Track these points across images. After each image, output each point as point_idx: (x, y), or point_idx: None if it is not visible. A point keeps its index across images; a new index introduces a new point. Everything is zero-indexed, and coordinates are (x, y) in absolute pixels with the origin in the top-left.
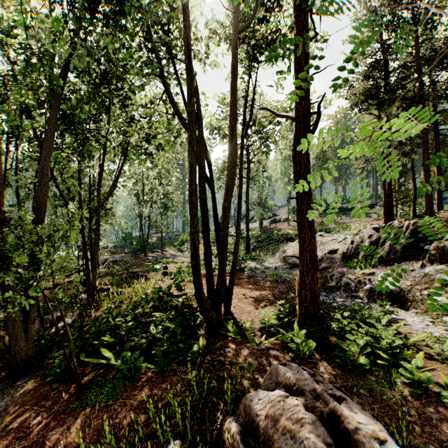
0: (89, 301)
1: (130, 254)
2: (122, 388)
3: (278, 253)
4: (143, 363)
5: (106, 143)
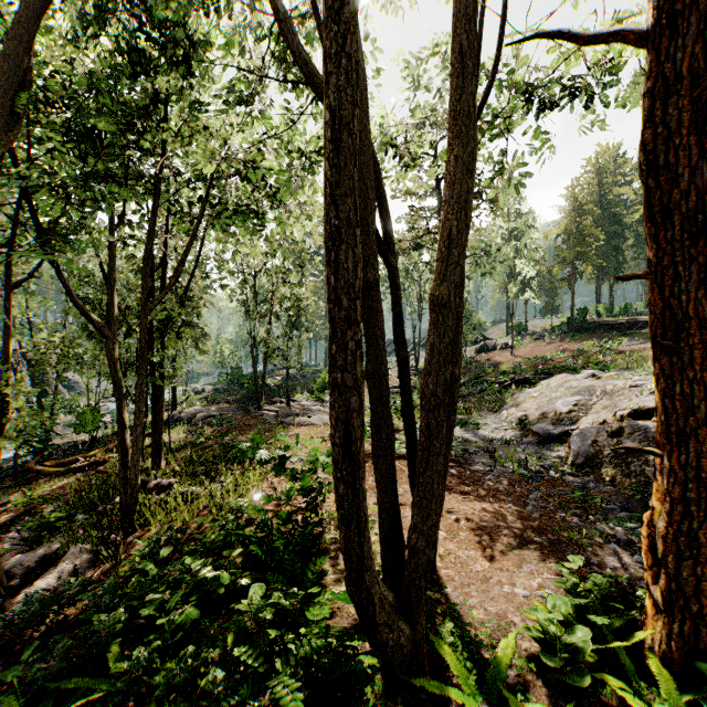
0: (125, 516)
1: (236, 405)
2: None
3: (504, 410)
4: None
5: (159, 182)
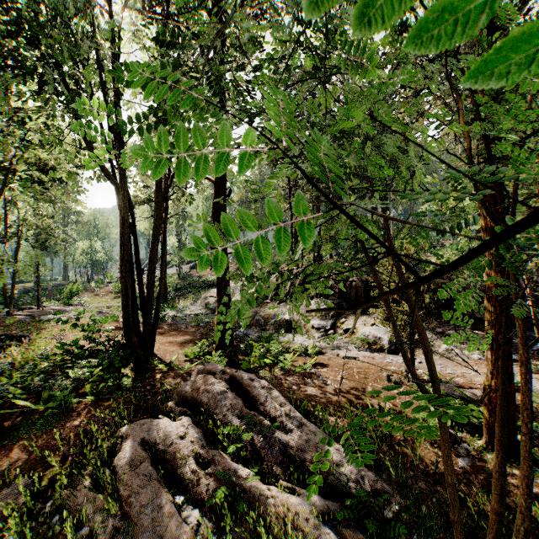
0: None
1: None
2: (59, 418)
3: (200, 300)
4: (74, 399)
5: None
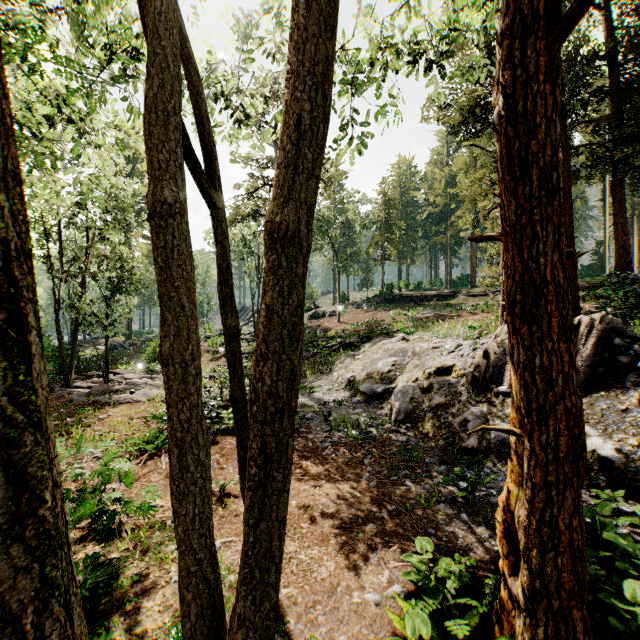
0: None
1: None
2: None
3: (335, 372)
4: None
5: None
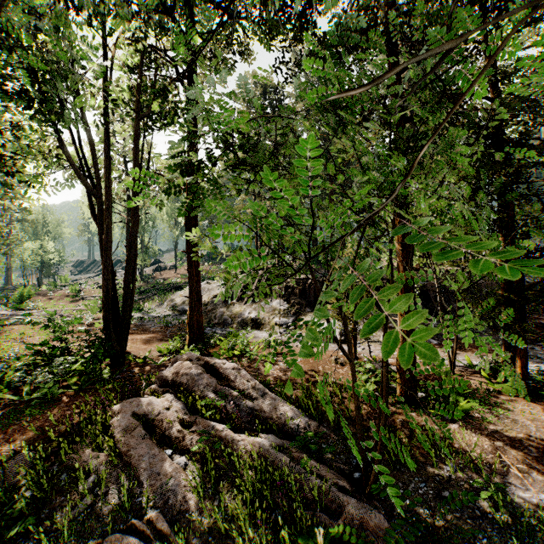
0: None
1: None
2: (47, 405)
3: (166, 303)
4: (59, 390)
5: None
